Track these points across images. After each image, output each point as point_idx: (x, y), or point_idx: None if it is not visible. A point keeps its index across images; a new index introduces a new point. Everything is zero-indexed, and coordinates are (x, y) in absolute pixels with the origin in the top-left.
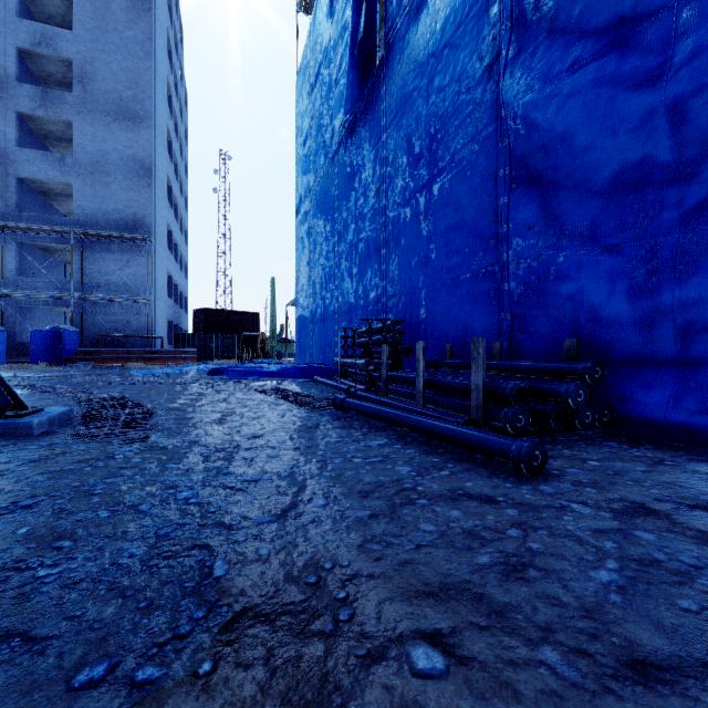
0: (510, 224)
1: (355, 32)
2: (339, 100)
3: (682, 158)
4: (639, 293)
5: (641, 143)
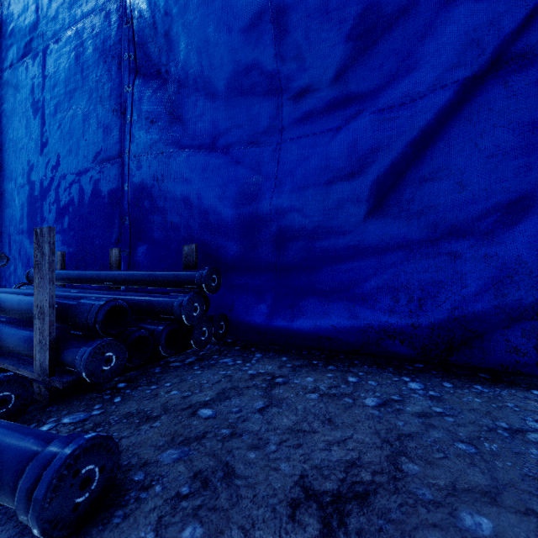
0: (133, 115)
1: None
2: None
3: (283, 70)
4: (250, 199)
5: (251, 45)
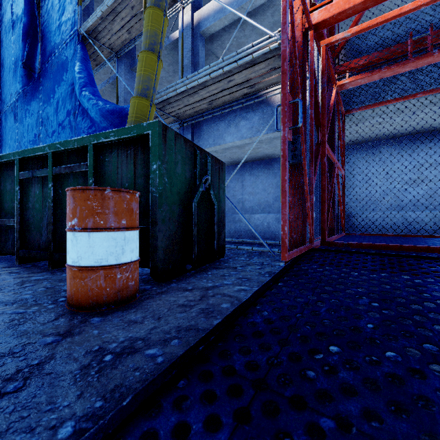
0: None
1: (24, 50)
2: (16, 76)
3: None
4: None
5: None
